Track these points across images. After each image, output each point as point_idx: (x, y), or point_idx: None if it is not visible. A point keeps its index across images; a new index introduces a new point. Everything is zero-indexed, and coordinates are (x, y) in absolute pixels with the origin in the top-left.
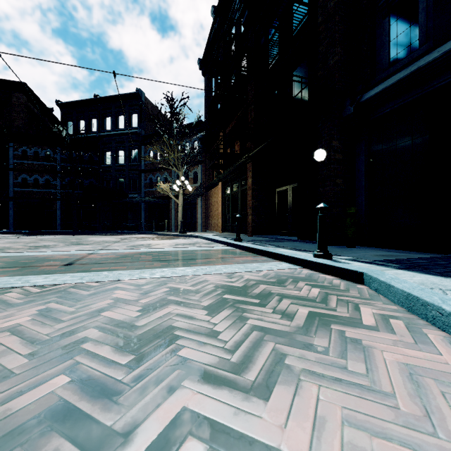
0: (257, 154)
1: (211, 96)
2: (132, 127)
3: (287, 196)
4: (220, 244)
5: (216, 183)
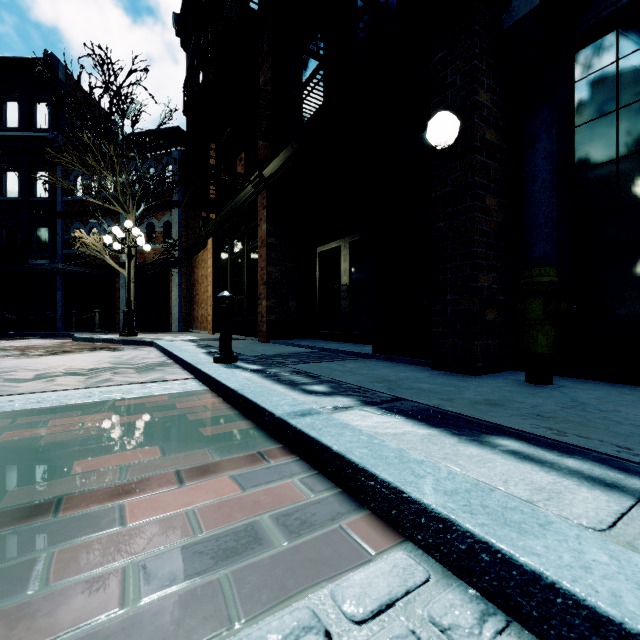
0: (279, 169)
1: (198, 86)
2: (36, 128)
3: (338, 262)
4: (181, 368)
5: (204, 241)
